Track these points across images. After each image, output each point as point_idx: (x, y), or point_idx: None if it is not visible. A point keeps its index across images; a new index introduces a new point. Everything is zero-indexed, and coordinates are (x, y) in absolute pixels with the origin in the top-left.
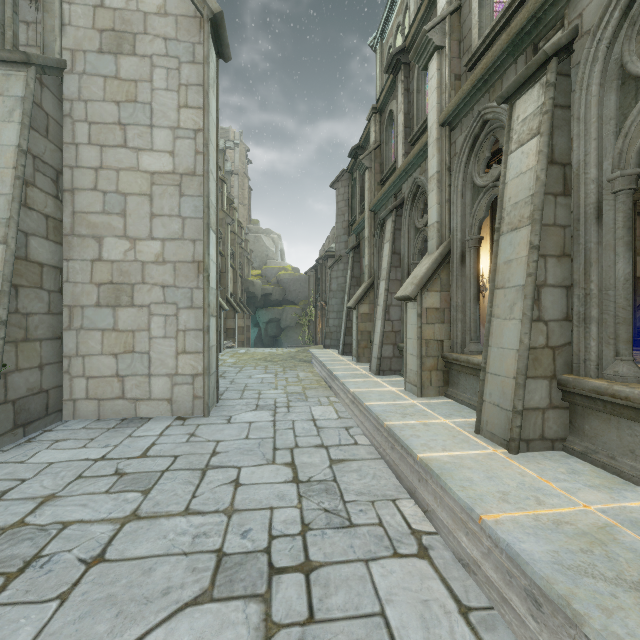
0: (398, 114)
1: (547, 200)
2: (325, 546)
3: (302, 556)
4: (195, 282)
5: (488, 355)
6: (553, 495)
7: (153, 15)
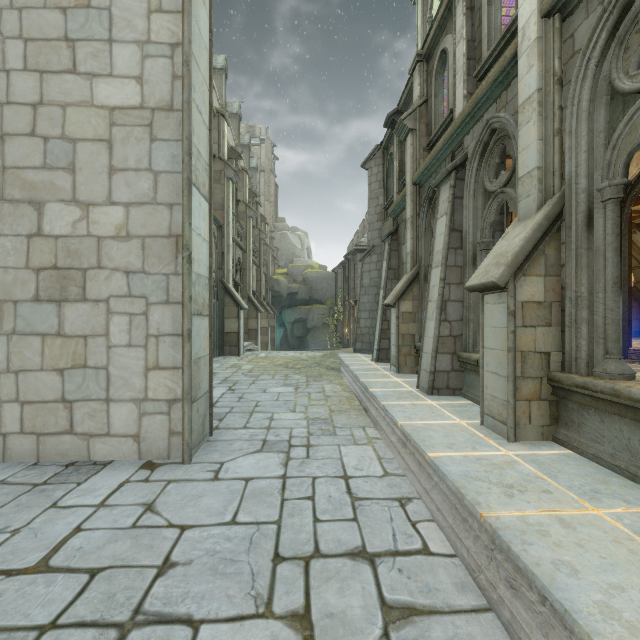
0: (456, 46)
1: None
2: None
3: None
4: (172, 265)
5: None
6: None
7: None
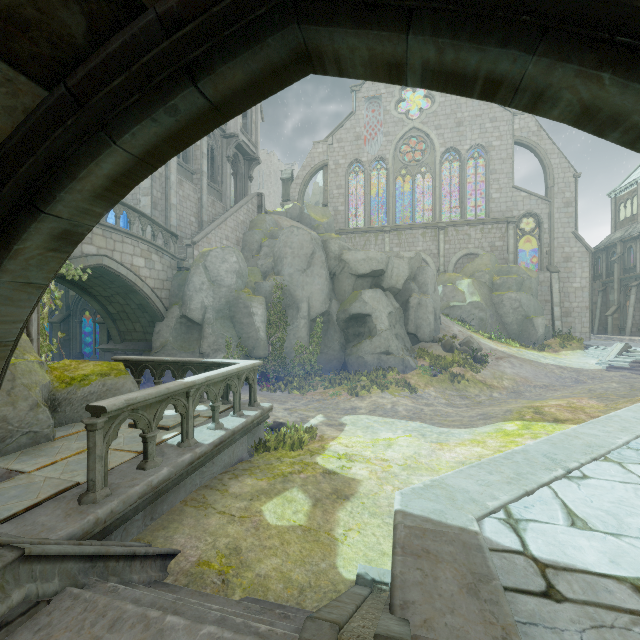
0: (637, 252)
1: None
2: None
3: None
4: (586, 311)
5: None
6: None
7: (575, 253)
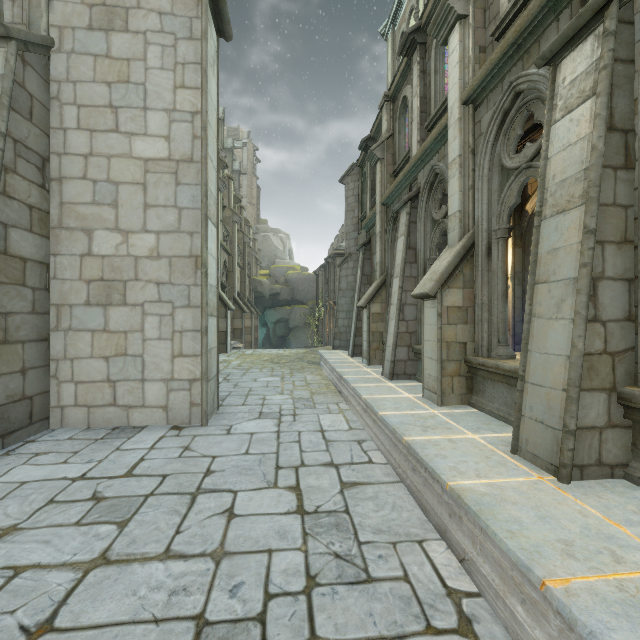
0: (413, 99)
1: (605, 174)
2: (336, 613)
3: (306, 629)
4: (192, 279)
5: (527, 361)
6: (632, 547)
7: None
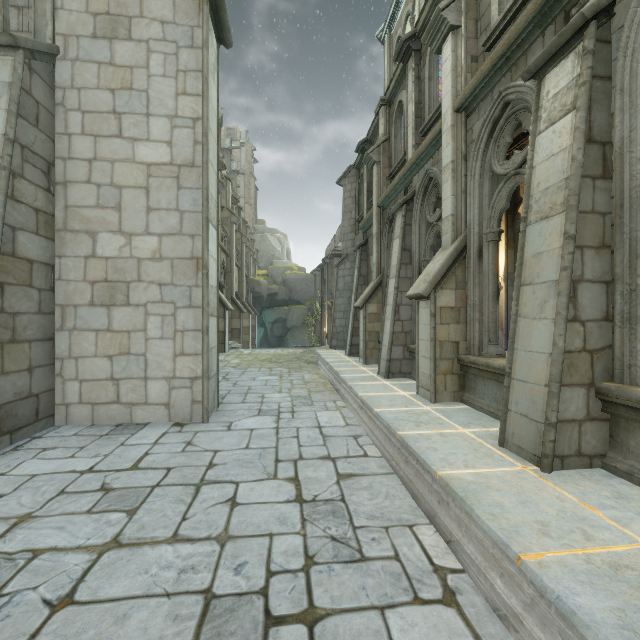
0: (408, 104)
1: (584, 184)
2: (332, 587)
3: (305, 600)
4: (194, 280)
5: (514, 359)
6: (602, 527)
7: None
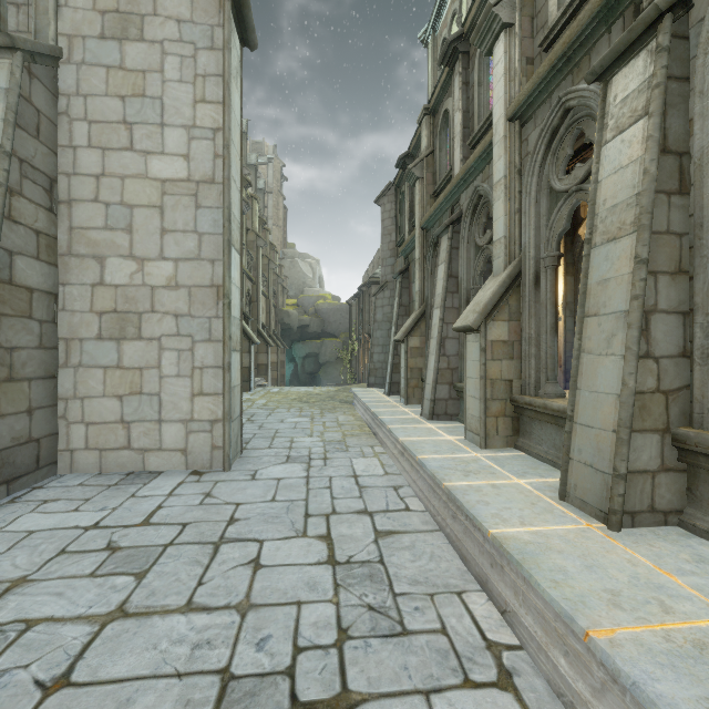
0: (455, 113)
1: (658, 200)
2: (369, 666)
3: (337, 683)
4: (214, 310)
5: (576, 400)
6: (682, 597)
7: None
